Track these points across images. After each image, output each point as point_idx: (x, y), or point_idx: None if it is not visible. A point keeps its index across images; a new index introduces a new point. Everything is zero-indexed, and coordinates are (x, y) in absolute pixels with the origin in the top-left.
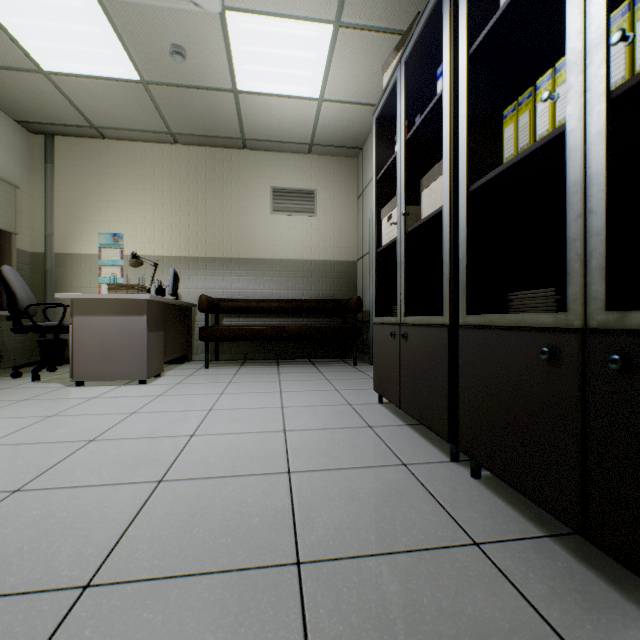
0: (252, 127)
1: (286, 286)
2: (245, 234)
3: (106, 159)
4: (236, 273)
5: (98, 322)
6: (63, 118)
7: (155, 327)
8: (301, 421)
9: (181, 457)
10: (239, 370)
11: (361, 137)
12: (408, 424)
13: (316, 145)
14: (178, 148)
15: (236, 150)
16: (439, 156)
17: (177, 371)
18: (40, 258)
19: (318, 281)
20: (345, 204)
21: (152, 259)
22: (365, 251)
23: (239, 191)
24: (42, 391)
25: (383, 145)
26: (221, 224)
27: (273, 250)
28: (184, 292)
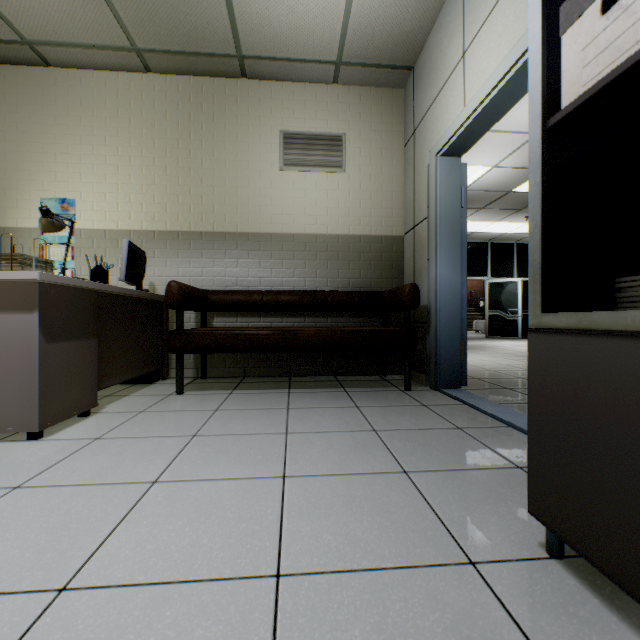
0: (250, 30)
1: (302, 272)
2: (244, 198)
3: (51, 95)
4: (232, 254)
5: None
6: None
7: (69, 333)
8: None
9: None
10: (226, 400)
11: (414, 43)
12: None
13: (345, 65)
14: (151, 78)
15: (232, 80)
16: None
17: (129, 401)
18: None
19: (347, 265)
20: (386, 155)
21: (114, 234)
22: (419, 217)
23: (236, 138)
24: None
25: None
26: (211, 184)
27: (284, 221)
28: (159, 281)
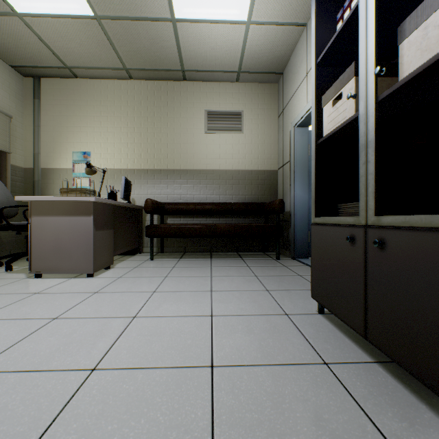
0: (189, 58)
1: (218, 192)
2: (185, 150)
3: (78, 94)
4: (178, 181)
5: (52, 222)
6: (43, 60)
7: (103, 226)
8: (233, 345)
9: (48, 435)
10: (177, 263)
11: (282, 61)
12: (377, 361)
13: (243, 72)
14: (132, 82)
15: (178, 82)
16: (411, 8)
17: (126, 263)
18: (30, 172)
19: (244, 187)
20: (267, 122)
21: (112, 171)
22: (285, 160)
23: (180, 115)
24: (1, 283)
25: (323, 25)
26: (166, 142)
27: (207, 162)
28: (137, 197)
